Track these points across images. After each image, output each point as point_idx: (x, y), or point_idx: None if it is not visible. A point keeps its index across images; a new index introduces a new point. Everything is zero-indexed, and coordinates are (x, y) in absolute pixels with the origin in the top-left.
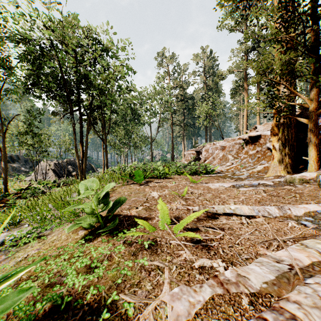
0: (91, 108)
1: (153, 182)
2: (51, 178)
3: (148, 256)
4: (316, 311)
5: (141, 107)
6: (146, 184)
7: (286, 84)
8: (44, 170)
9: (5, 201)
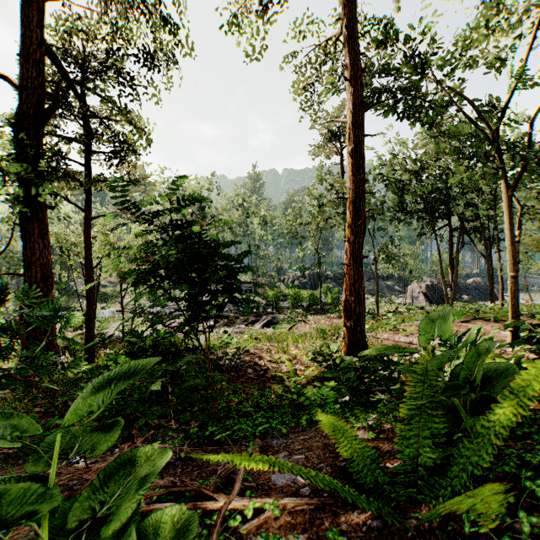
0: (462, 220)
1: (469, 322)
2: (421, 303)
3: (393, 333)
4: (397, 336)
5: None
6: (457, 323)
7: None
8: (415, 293)
9: (376, 320)
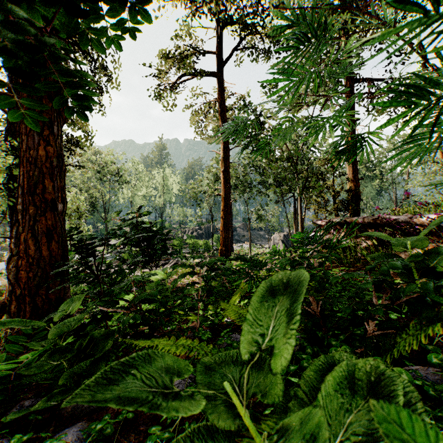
0: None
1: None
2: (280, 247)
3: None
4: None
5: (374, 169)
6: None
7: (349, 214)
8: (276, 240)
9: None
